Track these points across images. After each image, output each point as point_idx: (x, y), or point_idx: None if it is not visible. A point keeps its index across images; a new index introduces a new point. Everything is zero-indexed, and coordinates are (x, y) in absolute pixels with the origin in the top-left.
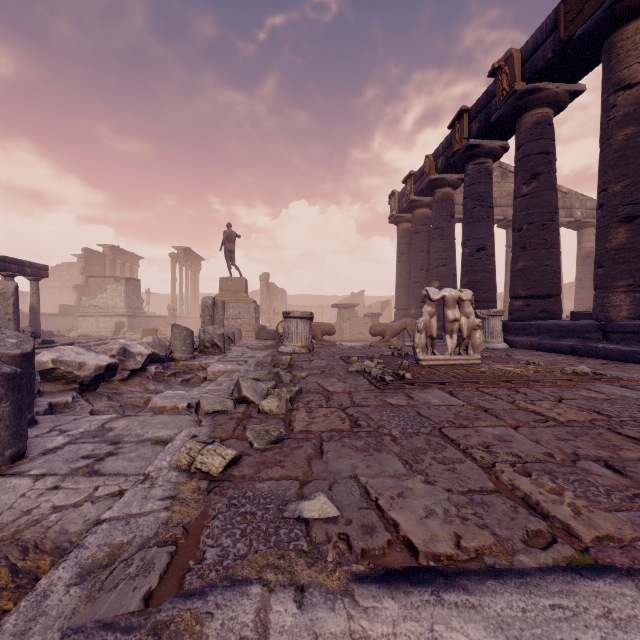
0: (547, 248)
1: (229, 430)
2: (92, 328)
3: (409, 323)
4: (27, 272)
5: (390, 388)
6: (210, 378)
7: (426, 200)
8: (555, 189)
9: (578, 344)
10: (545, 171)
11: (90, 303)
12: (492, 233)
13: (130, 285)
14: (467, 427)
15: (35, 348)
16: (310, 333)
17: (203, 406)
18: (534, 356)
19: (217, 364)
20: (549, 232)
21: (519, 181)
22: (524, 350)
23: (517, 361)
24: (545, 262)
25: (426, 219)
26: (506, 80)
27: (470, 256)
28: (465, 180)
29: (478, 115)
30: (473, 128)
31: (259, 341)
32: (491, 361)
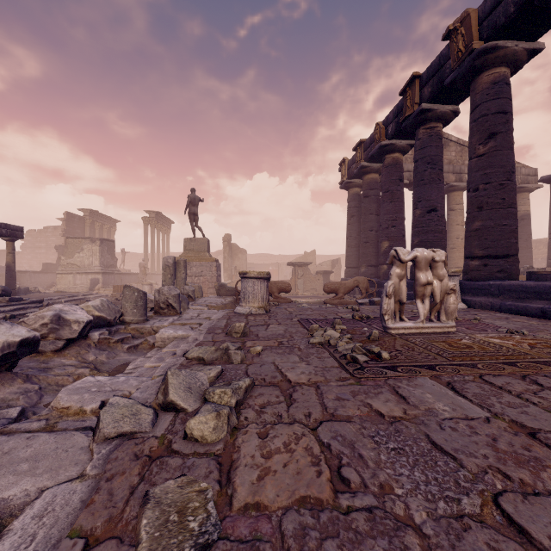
0: (505, 208)
1: (118, 500)
2: (70, 284)
3: (361, 281)
4: (2, 233)
5: (368, 376)
6: (159, 345)
7: (375, 166)
8: (512, 148)
9: (550, 307)
10: (503, 130)
11: (68, 262)
12: (443, 195)
13: (105, 245)
14: (541, 494)
15: (1, 306)
16: (267, 293)
17: (102, 426)
18: (503, 320)
19: (167, 329)
20: (507, 192)
21: (475, 141)
22: (485, 311)
23: (493, 328)
24: (503, 222)
25: (375, 184)
26: (462, 41)
27: (421, 217)
28: (416, 144)
29: (430, 80)
30: (425, 93)
31: (219, 298)
32: (465, 328)
